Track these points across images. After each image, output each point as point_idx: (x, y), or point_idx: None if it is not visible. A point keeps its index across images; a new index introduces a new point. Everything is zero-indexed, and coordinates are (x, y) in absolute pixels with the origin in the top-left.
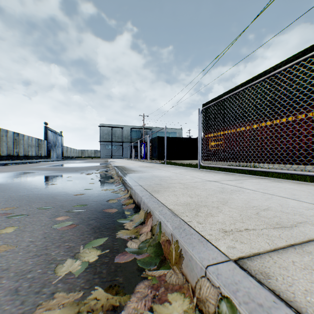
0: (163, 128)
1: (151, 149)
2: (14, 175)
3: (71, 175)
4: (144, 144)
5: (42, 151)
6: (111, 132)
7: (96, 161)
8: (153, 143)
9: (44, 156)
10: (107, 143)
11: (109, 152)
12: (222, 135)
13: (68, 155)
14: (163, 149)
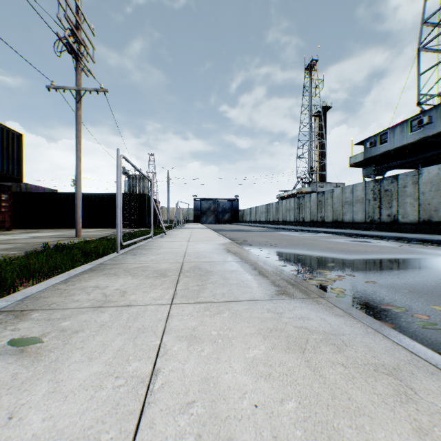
0: None
1: None
2: None
3: (350, 269)
4: None
5: None
6: None
7: None
8: None
9: None
10: None
11: None
12: None
13: None
14: None
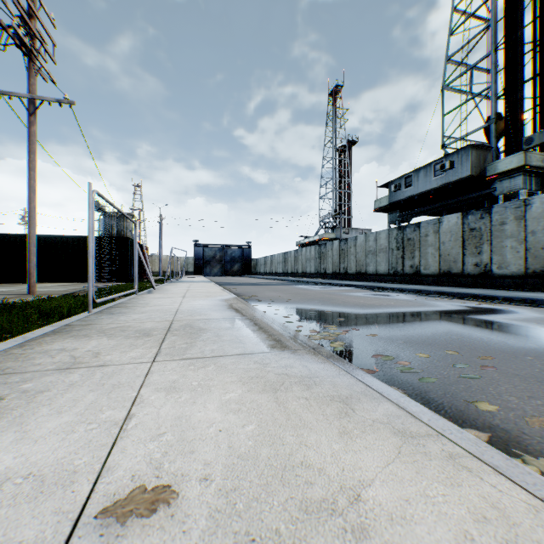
0: None
1: None
2: (477, 324)
3: (358, 324)
4: None
5: None
6: None
7: None
8: None
9: None
10: None
11: None
12: None
13: None
14: None
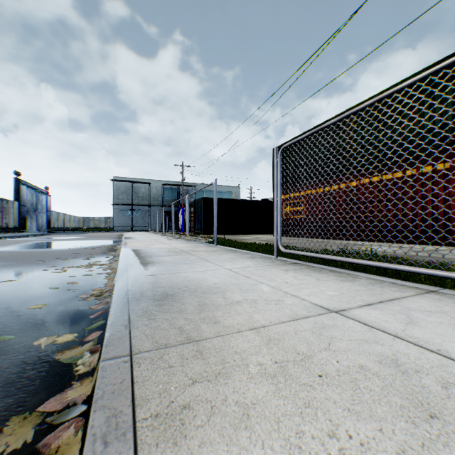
0: (212, 183)
1: (193, 218)
2: None
3: (19, 275)
4: (183, 209)
5: (10, 219)
6: (131, 189)
7: (105, 235)
8: (197, 209)
9: (14, 228)
10: (124, 207)
11: (128, 221)
12: (303, 197)
13: (60, 226)
14: (211, 218)
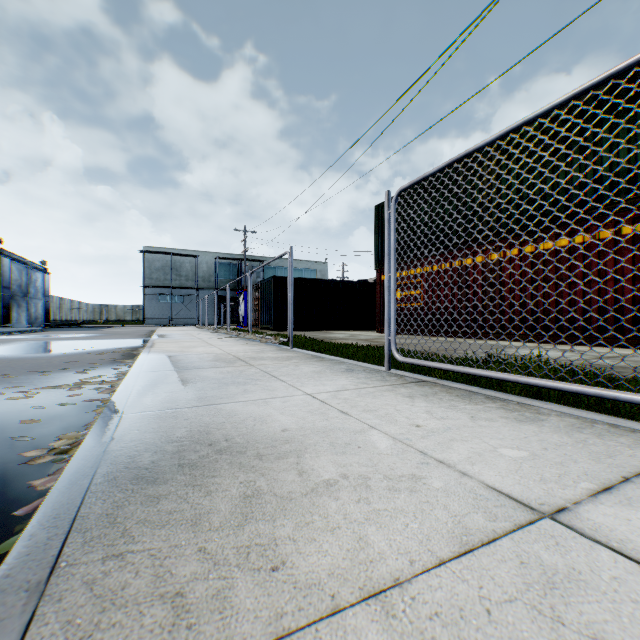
0: (285, 253)
1: (259, 306)
2: None
3: None
4: (245, 294)
5: None
6: (170, 265)
7: (128, 332)
8: (265, 293)
9: None
10: (160, 290)
11: (166, 310)
12: (421, 276)
13: (64, 318)
14: (286, 306)
